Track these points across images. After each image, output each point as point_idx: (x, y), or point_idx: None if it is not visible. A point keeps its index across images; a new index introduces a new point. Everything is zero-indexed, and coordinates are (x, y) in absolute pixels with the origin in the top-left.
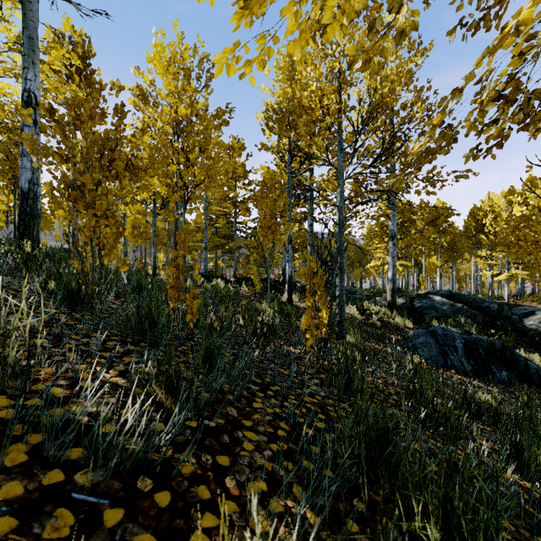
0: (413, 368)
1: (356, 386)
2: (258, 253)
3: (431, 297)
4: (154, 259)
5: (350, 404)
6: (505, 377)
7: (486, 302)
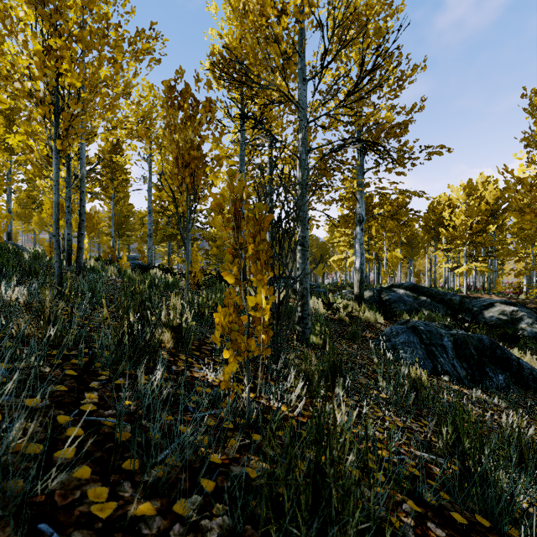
0: (410, 385)
1: None
2: (218, 247)
3: (395, 291)
4: (68, 243)
5: None
6: (502, 382)
7: (448, 294)
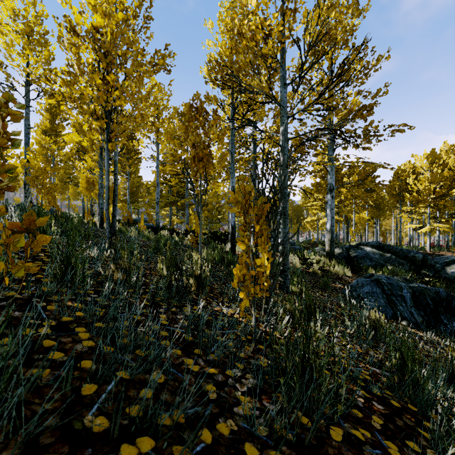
0: (371, 325)
1: (324, 394)
2: (209, 210)
3: (362, 248)
4: (101, 211)
5: (319, 450)
6: None
7: (412, 252)
